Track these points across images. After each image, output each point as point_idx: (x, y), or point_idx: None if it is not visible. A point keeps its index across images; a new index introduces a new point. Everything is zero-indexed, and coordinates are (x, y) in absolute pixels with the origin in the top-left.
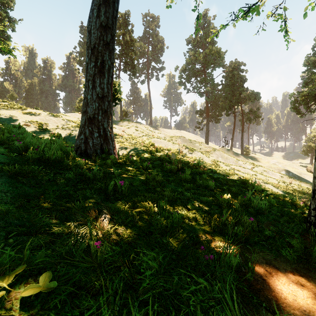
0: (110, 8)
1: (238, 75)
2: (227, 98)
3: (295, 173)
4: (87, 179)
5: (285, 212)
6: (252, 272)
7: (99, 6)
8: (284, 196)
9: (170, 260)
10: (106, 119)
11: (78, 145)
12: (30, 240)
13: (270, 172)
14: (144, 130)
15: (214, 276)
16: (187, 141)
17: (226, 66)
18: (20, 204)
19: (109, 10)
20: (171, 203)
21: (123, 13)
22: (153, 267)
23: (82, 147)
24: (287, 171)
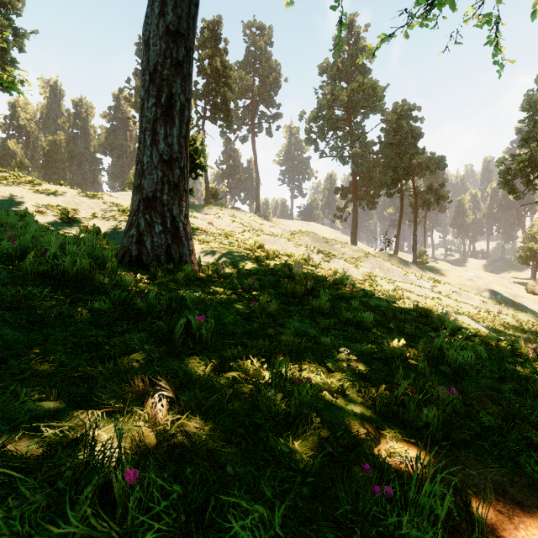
0: (184, 0)
1: (407, 127)
2: (389, 166)
3: (506, 295)
4: (137, 312)
5: (506, 371)
6: (482, 530)
7: None
8: (497, 339)
9: (297, 500)
10: (177, 201)
11: (125, 247)
12: None
13: (463, 293)
14: (247, 222)
15: None
16: (321, 241)
17: (387, 112)
18: None
19: (182, 3)
20: (295, 357)
21: (210, 21)
22: None
23: (132, 250)
24: (493, 291)
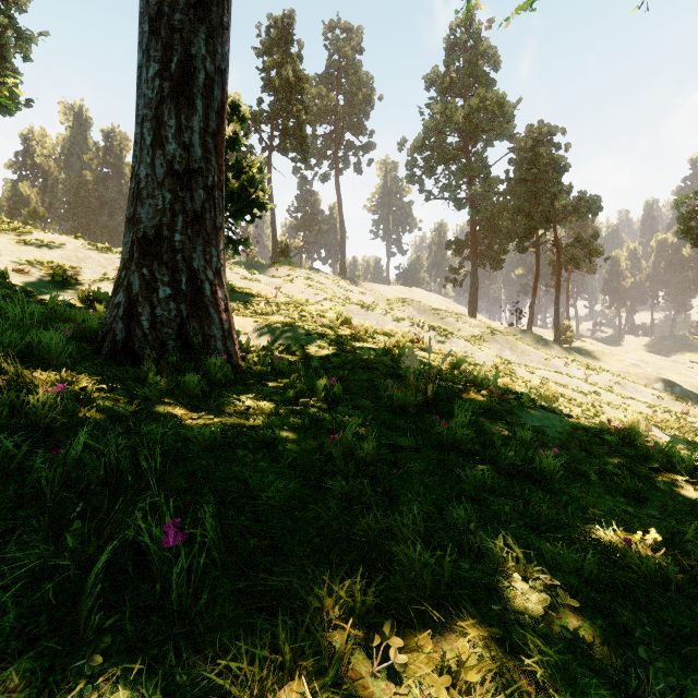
0: None
1: (547, 157)
2: (521, 211)
3: (686, 386)
4: (36, 491)
5: None
6: None
7: None
8: None
9: None
10: (201, 244)
11: (106, 325)
12: None
13: (629, 385)
14: (328, 287)
15: None
16: (428, 313)
17: (517, 138)
18: None
19: None
20: (432, 623)
21: (278, 16)
22: None
23: (117, 331)
24: (669, 382)
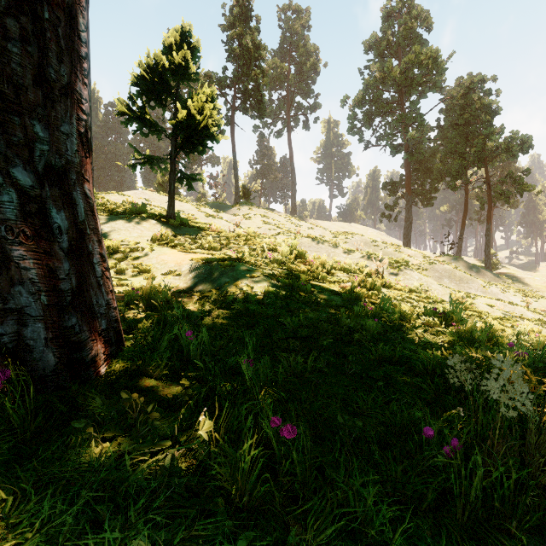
0: None
1: (479, 102)
2: (453, 153)
3: None
4: None
5: None
6: None
7: None
8: None
9: None
10: None
11: None
12: None
13: None
14: (281, 223)
15: None
16: (369, 244)
17: (447, 91)
18: None
19: None
20: None
21: None
22: None
23: None
24: None
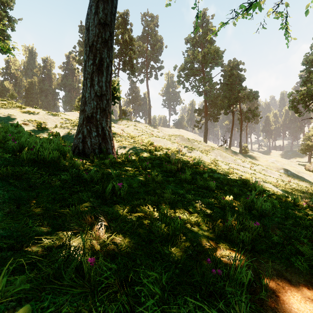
0: (108, 5)
1: (236, 74)
2: (225, 97)
3: (293, 171)
4: (84, 181)
5: (289, 214)
6: (266, 290)
7: (98, 2)
8: (285, 196)
9: (173, 276)
10: (105, 118)
11: (76, 144)
12: (9, 262)
13: (268, 170)
14: (143, 129)
15: (223, 296)
16: (186, 140)
17: (224, 66)
18: (9, 210)
19: (107, 6)
20: (171, 206)
21: (122, 12)
22: (155, 292)
23: (80, 146)
24: (286, 169)
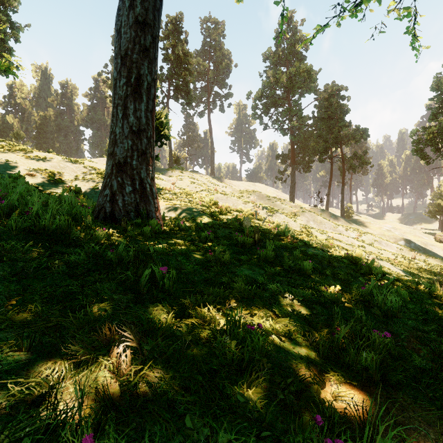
0: None
1: (336, 104)
2: (321, 137)
3: (418, 243)
4: (108, 263)
5: (428, 312)
6: None
7: None
8: (416, 282)
9: None
10: (145, 165)
11: (101, 205)
12: None
13: (383, 242)
14: (204, 182)
15: None
16: (265, 199)
17: (319, 92)
18: None
19: None
20: (246, 303)
21: (173, 16)
22: None
23: (106, 208)
24: (407, 240)
